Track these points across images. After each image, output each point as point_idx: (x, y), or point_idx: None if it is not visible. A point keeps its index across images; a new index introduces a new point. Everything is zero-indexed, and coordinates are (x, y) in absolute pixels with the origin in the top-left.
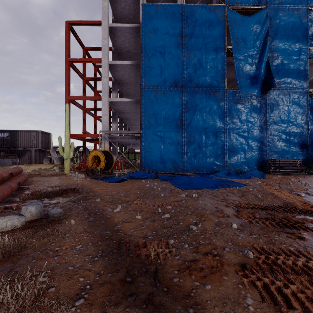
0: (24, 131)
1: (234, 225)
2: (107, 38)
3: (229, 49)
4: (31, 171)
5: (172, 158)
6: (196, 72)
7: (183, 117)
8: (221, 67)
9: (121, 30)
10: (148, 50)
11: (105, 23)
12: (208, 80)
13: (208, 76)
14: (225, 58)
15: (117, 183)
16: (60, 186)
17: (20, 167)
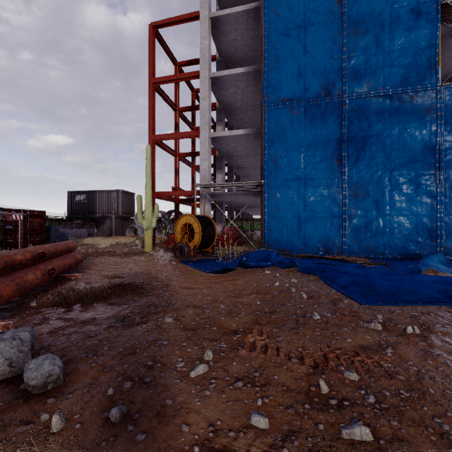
0: (103, 192)
1: None
2: (208, 36)
3: (448, 1)
4: (107, 246)
5: (320, 228)
6: (370, 62)
7: (343, 151)
8: (428, 43)
9: (230, 20)
10: (275, 38)
11: (205, 12)
12: (396, 74)
13: (397, 65)
14: (437, 22)
15: (217, 275)
16: (123, 276)
17: (72, 243)
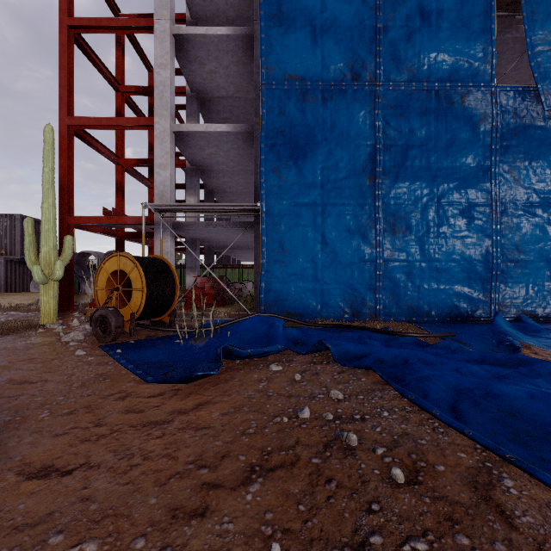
0: None
1: None
2: None
3: None
4: None
5: (345, 279)
6: (412, 39)
7: (376, 165)
8: (483, 26)
9: None
10: None
11: None
12: (444, 63)
13: (446, 49)
14: None
15: (166, 388)
16: None
17: None
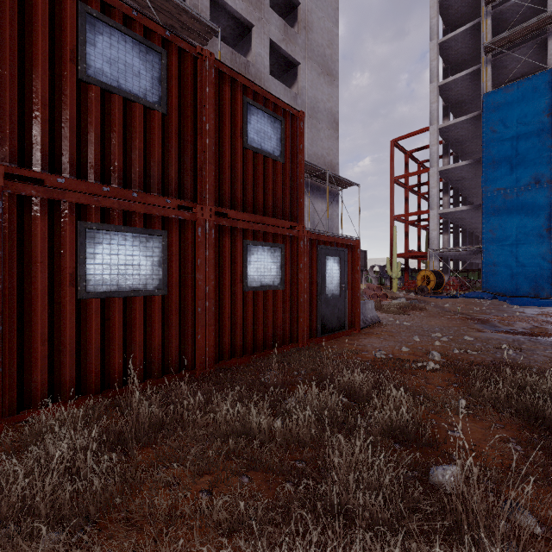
0: None
1: (517, 313)
2: (436, 143)
3: None
4: None
5: (531, 278)
6: None
7: (551, 222)
8: None
9: (454, 125)
10: (491, 147)
11: (434, 127)
12: None
13: None
14: None
15: (447, 299)
16: None
17: None
